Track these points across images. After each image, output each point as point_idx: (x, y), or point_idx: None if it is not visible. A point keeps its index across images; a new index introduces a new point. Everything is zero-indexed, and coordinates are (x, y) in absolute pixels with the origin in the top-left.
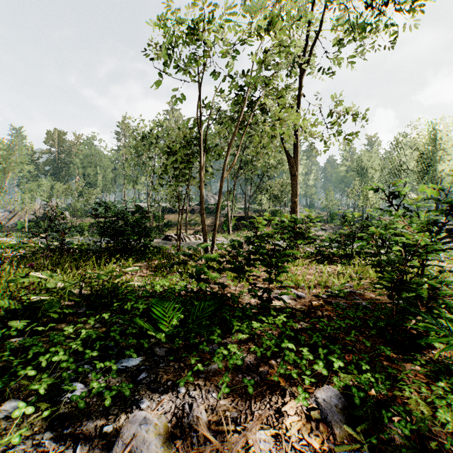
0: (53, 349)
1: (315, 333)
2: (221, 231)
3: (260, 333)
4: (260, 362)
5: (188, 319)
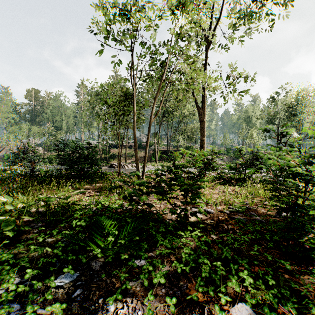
0: (0, 267)
1: (223, 245)
2: (150, 161)
3: (180, 245)
4: (180, 275)
5: (121, 235)
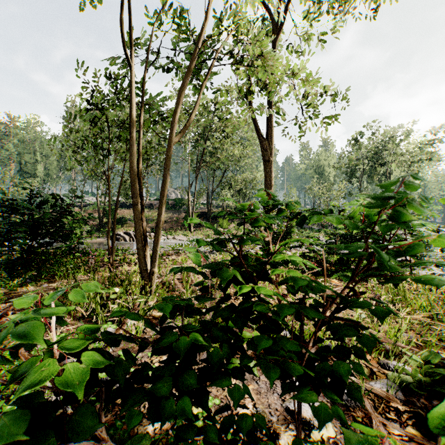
0: None
1: None
2: (181, 228)
3: None
4: None
5: None
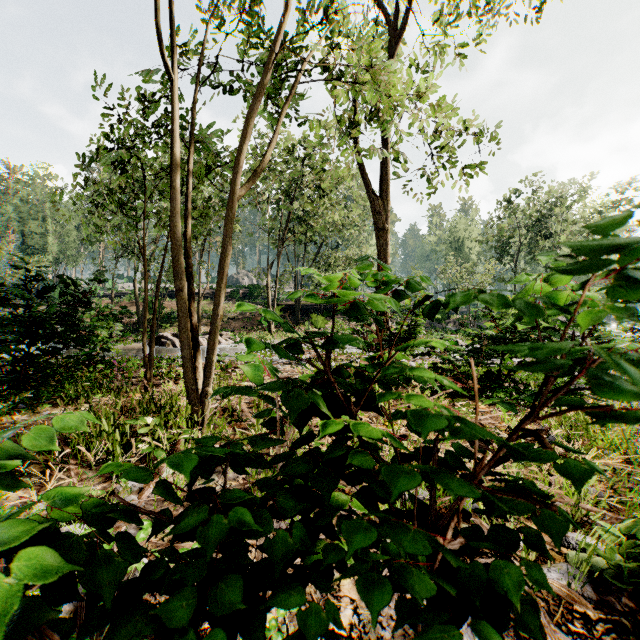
0: None
1: None
2: (257, 328)
3: None
4: None
5: None
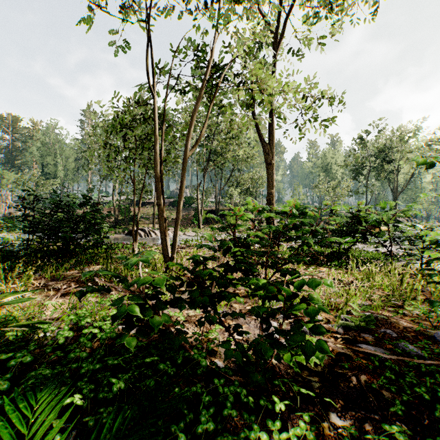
0: None
1: None
2: (191, 225)
3: None
4: None
5: None
